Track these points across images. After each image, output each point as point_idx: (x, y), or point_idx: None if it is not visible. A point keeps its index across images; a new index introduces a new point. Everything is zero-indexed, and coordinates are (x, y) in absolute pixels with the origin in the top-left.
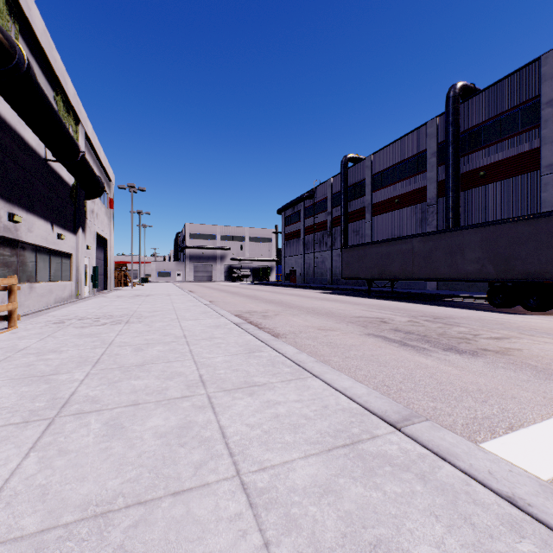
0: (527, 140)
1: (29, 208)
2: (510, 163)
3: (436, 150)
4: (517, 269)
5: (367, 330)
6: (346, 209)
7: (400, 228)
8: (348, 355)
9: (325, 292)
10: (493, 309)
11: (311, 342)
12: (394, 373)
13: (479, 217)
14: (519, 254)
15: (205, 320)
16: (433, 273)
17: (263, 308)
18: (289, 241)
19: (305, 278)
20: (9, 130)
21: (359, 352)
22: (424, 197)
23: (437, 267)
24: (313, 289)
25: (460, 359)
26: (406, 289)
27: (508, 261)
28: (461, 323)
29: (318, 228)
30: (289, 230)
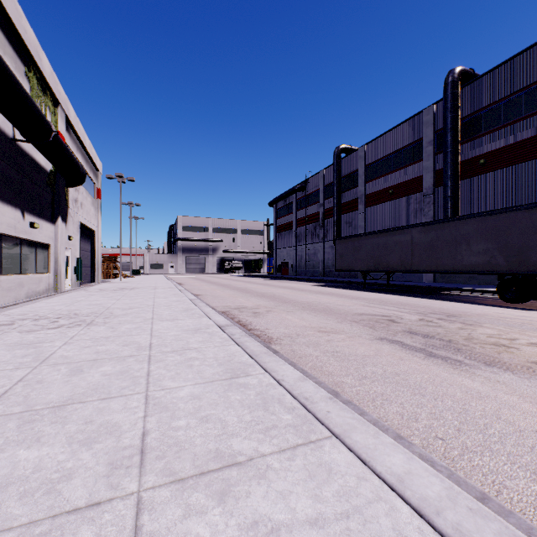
0: (531, 125)
1: None
2: (512, 150)
3: (433, 139)
4: (532, 260)
5: (377, 332)
6: (339, 200)
7: (394, 219)
8: (365, 373)
9: (318, 284)
10: (506, 304)
11: (312, 351)
12: (441, 410)
13: (479, 207)
14: (535, 244)
15: (183, 321)
16: (435, 265)
17: (254, 303)
18: (280, 233)
19: (297, 270)
20: None
21: (377, 369)
22: (420, 187)
23: (440, 258)
24: (305, 281)
25: (517, 380)
26: (402, 282)
27: (522, 252)
28: (483, 323)
29: (310, 220)
30: (281, 222)
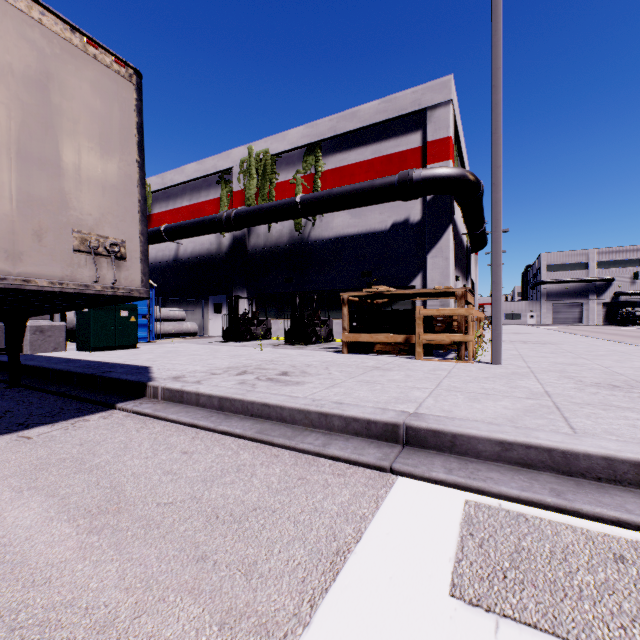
0: None
1: (458, 270)
2: None
3: None
4: None
5: None
6: None
7: None
8: None
9: None
10: None
11: None
12: None
13: None
14: None
15: (622, 347)
16: None
17: None
18: None
19: None
20: (455, 225)
21: None
22: None
23: None
24: None
25: None
26: None
27: None
28: None
29: None
30: None
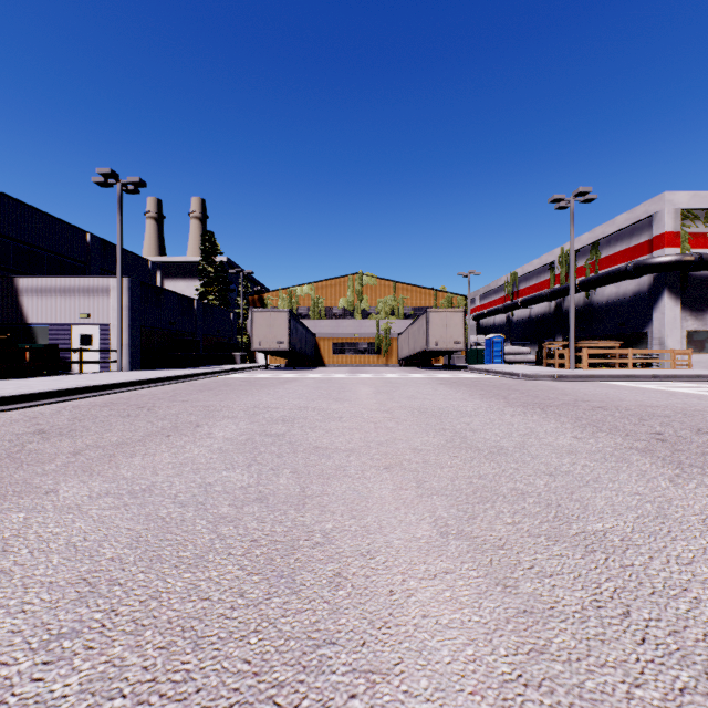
0: None
1: None
2: None
3: None
4: None
5: None
6: None
7: None
8: None
9: None
10: None
11: None
12: None
13: None
14: None
15: None
16: None
17: None
18: None
19: None
20: None
21: None
22: None
23: None
24: None
25: None
26: None
27: None
28: None
29: None
30: None
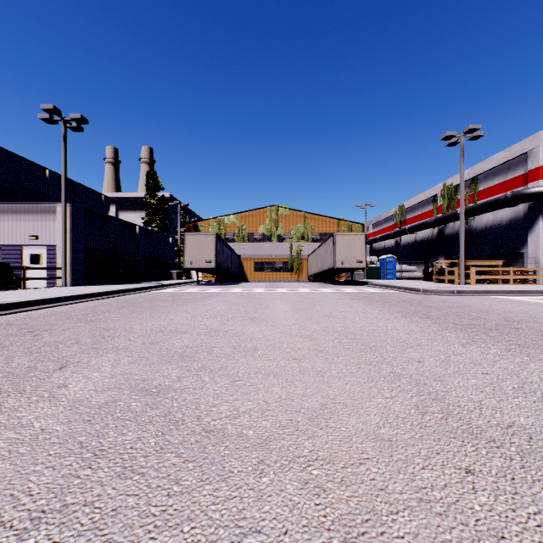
0: None
1: None
2: None
3: None
4: None
5: None
6: None
7: None
8: None
9: None
10: None
11: None
12: None
13: None
14: None
15: None
16: None
17: None
18: None
19: None
20: None
21: None
22: None
23: None
24: None
25: None
26: None
27: None
28: None
29: None
30: None
